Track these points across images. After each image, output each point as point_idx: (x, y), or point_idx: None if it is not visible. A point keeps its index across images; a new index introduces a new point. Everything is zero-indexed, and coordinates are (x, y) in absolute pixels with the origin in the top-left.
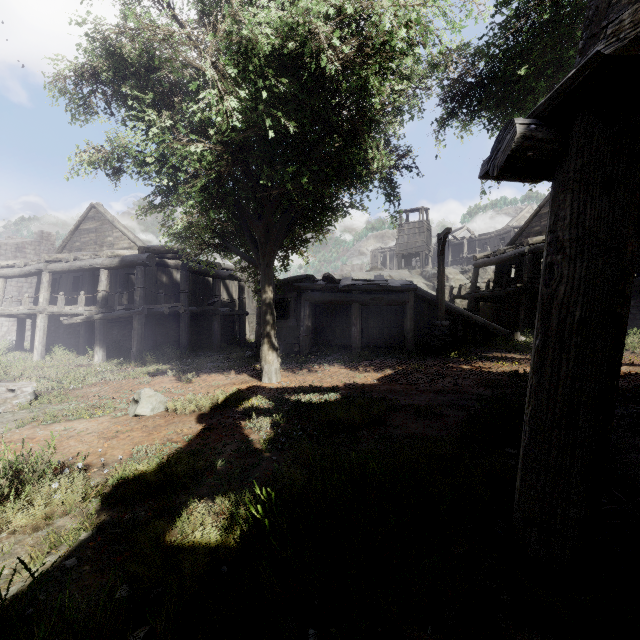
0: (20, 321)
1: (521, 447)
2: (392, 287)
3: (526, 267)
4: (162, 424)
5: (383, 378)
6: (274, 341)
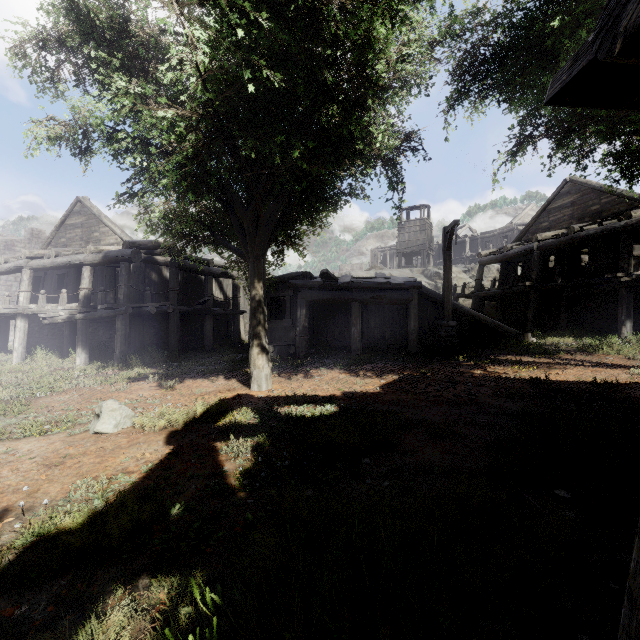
0: (4, 321)
1: (639, 535)
2: (395, 284)
3: (535, 264)
4: (123, 445)
5: (387, 385)
6: (264, 343)
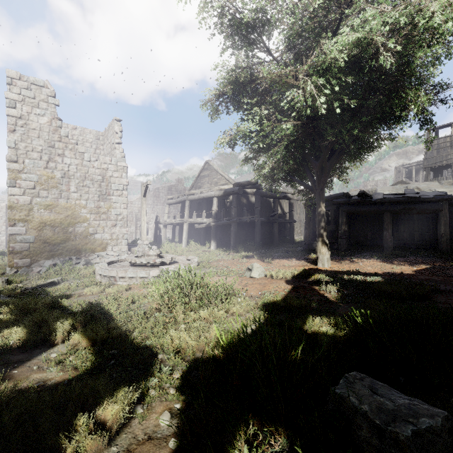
0: (173, 227)
1: None
2: (424, 198)
3: None
4: (267, 283)
5: (419, 270)
6: (326, 239)
